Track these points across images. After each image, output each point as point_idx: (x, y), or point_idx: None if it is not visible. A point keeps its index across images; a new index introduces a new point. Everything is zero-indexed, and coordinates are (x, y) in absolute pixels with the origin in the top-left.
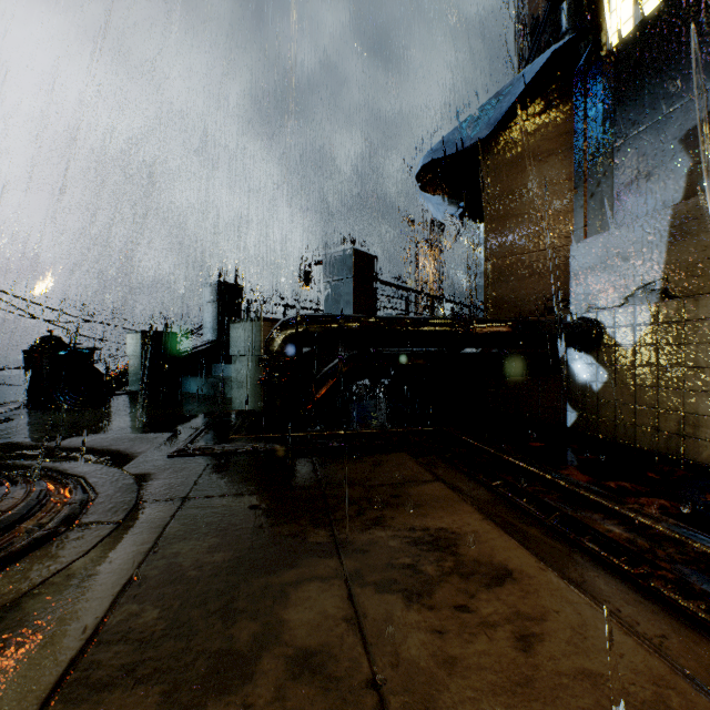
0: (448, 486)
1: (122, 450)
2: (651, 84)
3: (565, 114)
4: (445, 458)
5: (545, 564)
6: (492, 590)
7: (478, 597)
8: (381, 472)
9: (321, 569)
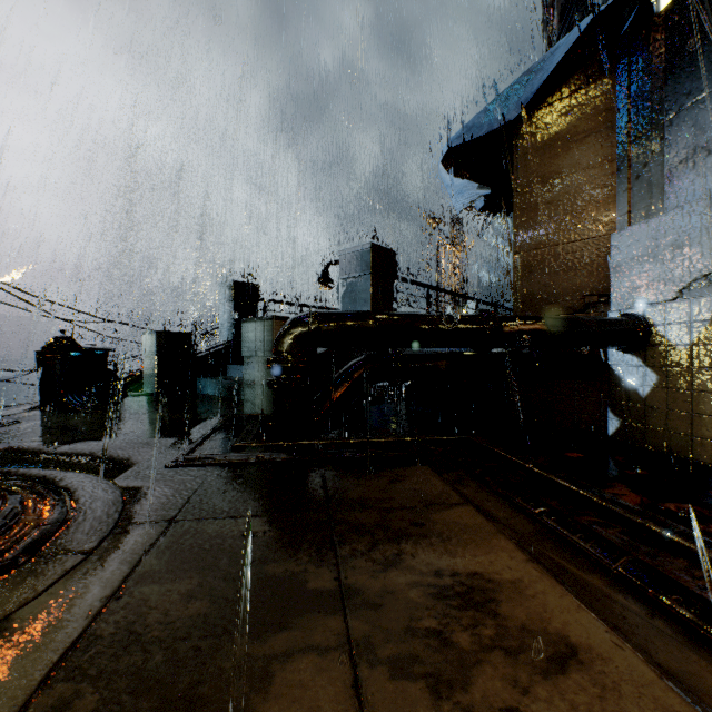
0: (480, 511)
1: (119, 459)
2: (711, 45)
3: (605, 89)
4: (474, 475)
5: (620, 637)
6: (552, 682)
7: (534, 693)
8: (399, 490)
9: (319, 634)
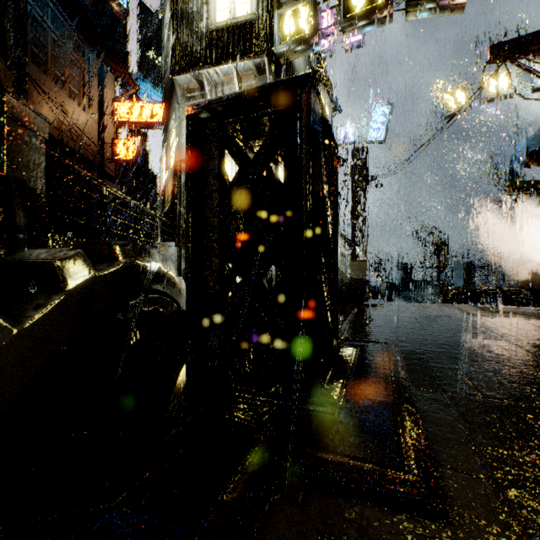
0: None
1: None
2: None
3: None
4: None
5: None
6: None
7: None
8: None
9: None
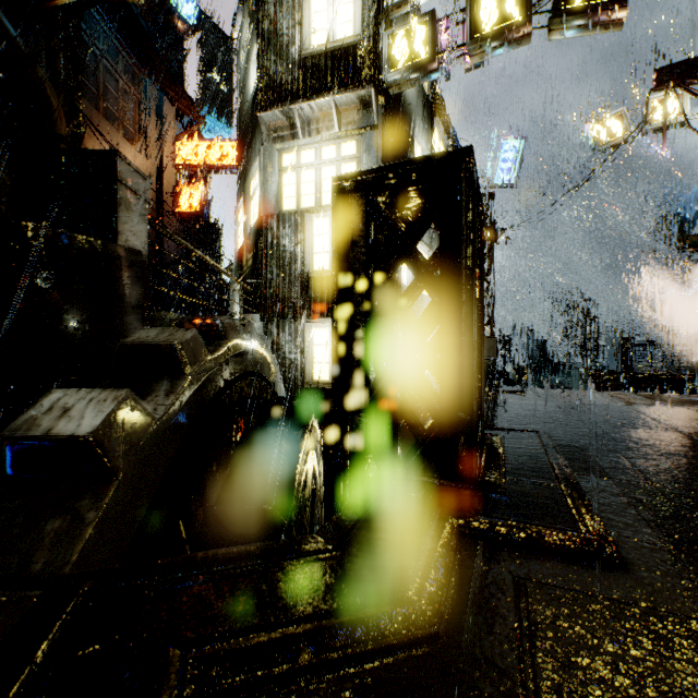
0: None
1: None
2: None
3: None
4: None
5: None
6: None
7: None
8: None
9: None
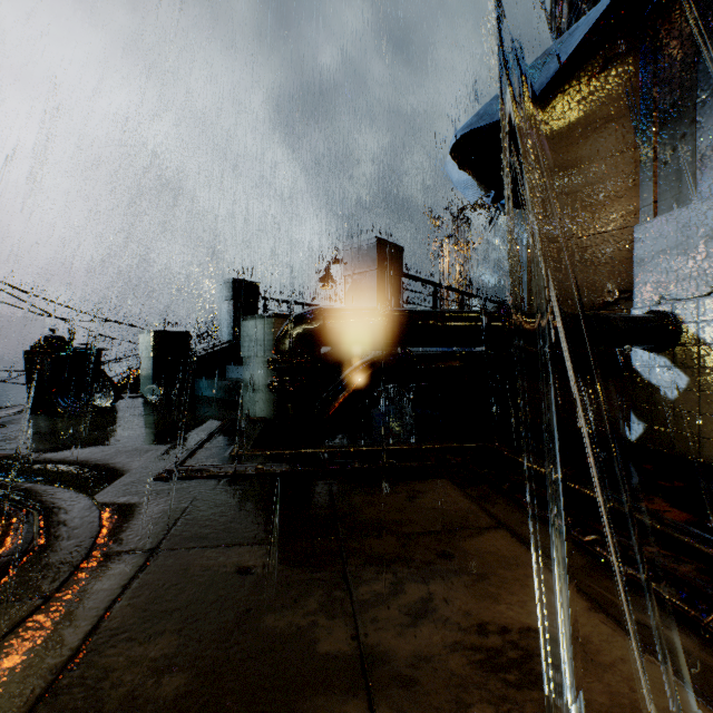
0: (517, 538)
1: (103, 469)
2: None
3: (627, 72)
4: (501, 490)
5: None
6: None
7: None
8: (418, 510)
9: None
